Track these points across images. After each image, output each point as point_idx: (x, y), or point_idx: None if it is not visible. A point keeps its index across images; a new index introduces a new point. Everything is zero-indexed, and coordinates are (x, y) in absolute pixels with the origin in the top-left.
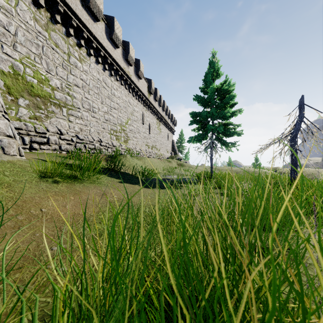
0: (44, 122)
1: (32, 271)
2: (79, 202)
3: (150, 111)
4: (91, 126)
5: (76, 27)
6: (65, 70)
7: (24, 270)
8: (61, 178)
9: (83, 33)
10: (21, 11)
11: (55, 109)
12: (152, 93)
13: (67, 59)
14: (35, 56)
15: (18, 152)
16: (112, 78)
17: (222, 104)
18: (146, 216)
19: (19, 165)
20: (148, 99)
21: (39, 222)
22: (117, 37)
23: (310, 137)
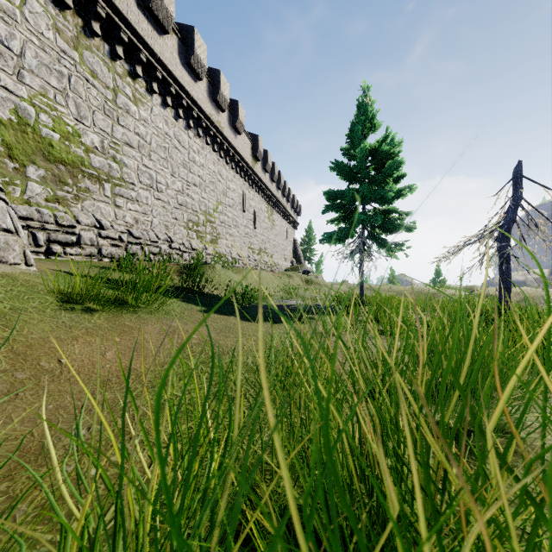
0: (72, 207)
1: (33, 478)
2: (130, 347)
3: (255, 189)
4: (154, 215)
5: (128, 43)
6: (109, 117)
7: (18, 476)
8: (98, 305)
9: (139, 54)
10: (32, 14)
11: (92, 185)
12: (260, 159)
13: (112, 98)
14: (55, 92)
15: (24, 259)
16: (190, 133)
17: (380, 177)
18: (247, 371)
19: (23, 282)
20: (252, 169)
21: (54, 383)
22: (200, 61)
23: (532, 232)
